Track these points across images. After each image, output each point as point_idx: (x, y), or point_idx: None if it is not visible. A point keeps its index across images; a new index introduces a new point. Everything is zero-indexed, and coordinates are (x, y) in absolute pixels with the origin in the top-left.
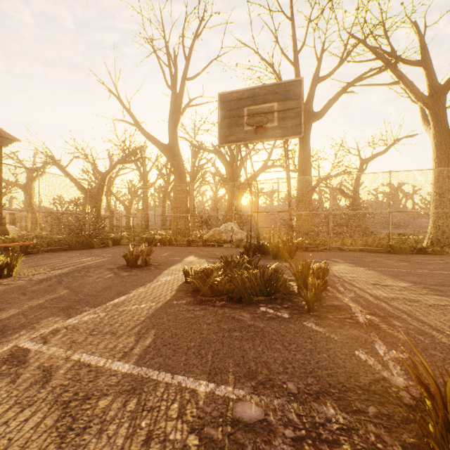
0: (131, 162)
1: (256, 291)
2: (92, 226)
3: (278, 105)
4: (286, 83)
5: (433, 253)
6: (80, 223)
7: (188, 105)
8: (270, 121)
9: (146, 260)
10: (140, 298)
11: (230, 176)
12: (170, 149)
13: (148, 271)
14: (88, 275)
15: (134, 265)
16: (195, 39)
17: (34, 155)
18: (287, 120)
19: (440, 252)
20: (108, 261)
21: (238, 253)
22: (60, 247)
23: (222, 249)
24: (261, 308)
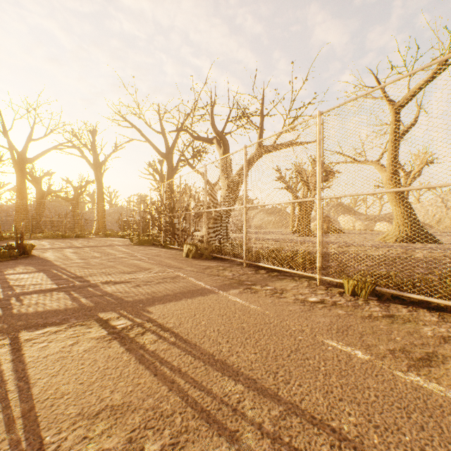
0: None
1: None
2: None
3: None
4: None
5: (82, 237)
6: None
7: None
8: None
9: None
10: None
11: None
12: None
13: None
14: None
15: None
16: None
17: None
18: None
19: (84, 237)
20: None
21: None
22: None
23: None
24: None
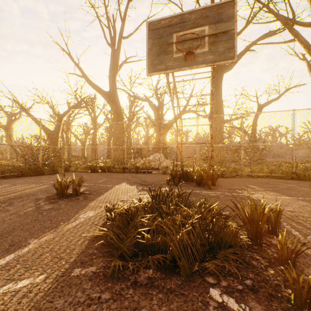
0: (82, 108)
1: (197, 247)
2: (44, 156)
3: (209, 29)
4: (218, 5)
5: None
6: (32, 153)
7: (125, 61)
8: (200, 46)
9: (76, 190)
10: (31, 259)
11: (158, 118)
12: (110, 95)
13: (73, 203)
14: (4, 210)
15: (63, 195)
16: (129, 2)
17: (12, 103)
18: (219, 44)
19: None
20: (44, 189)
21: (165, 179)
22: (12, 174)
23: (151, 175)
24: (213, 292)
